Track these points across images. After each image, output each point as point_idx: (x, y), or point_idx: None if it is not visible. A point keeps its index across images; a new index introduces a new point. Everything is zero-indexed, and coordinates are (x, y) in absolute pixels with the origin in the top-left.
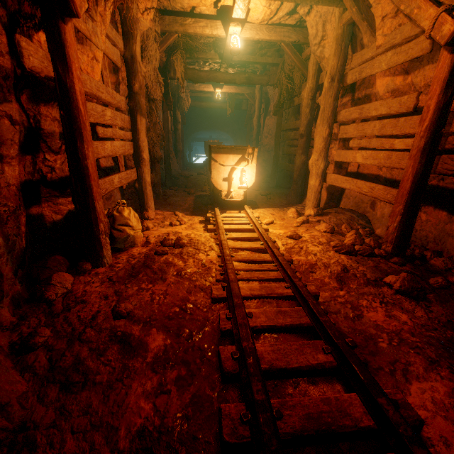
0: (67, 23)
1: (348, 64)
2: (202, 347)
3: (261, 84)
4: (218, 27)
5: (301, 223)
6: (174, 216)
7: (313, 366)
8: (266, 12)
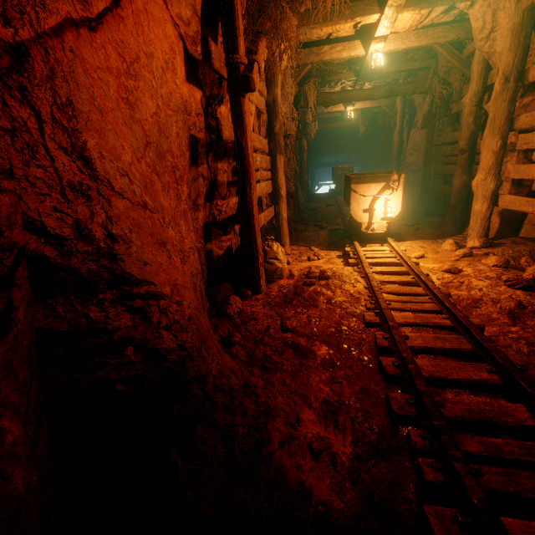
0: (245, 97)
1: (531, 56)
2: (361, 358)
3: (405, 94)
4: (356, 47)
5: (462, 257)
6: (309, 251)
7: (475, 380)
8: (415, 18)
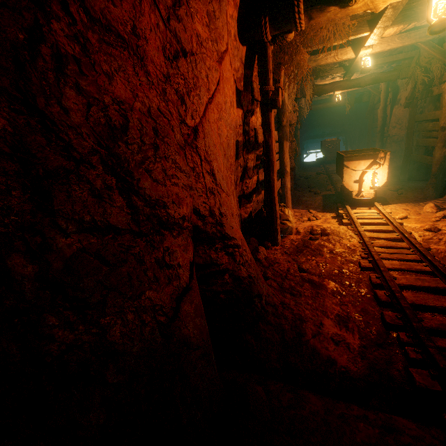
0: (271, 112)
1: None
2: (360, 291)
3: (389, 80)
4: (347, 52)
5: (441, 218)
6: (308, 213)
7: None
8: (399, 27)
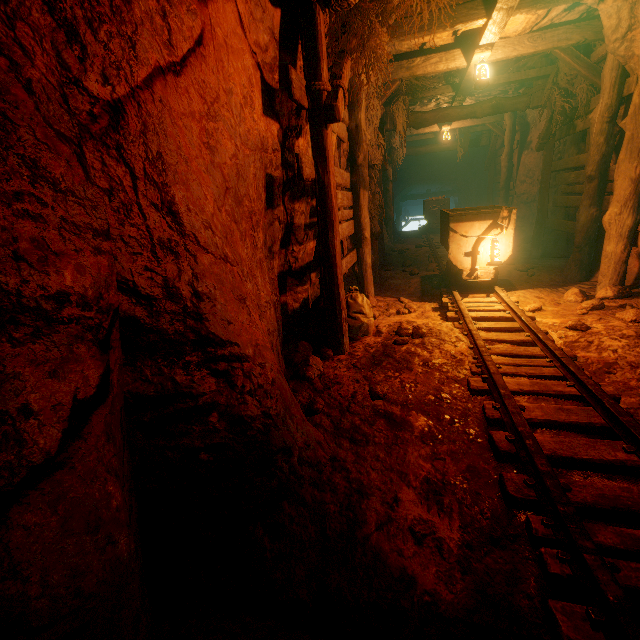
0: (328, 129)
1: None
2: (467, 432)
3: (516, 109)
4: (455, 57)
5: (590, 310)
6: (398, 302)
7: (608, 461)
8: (529, 20)
